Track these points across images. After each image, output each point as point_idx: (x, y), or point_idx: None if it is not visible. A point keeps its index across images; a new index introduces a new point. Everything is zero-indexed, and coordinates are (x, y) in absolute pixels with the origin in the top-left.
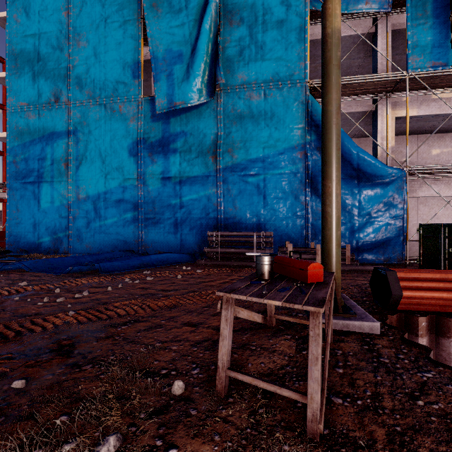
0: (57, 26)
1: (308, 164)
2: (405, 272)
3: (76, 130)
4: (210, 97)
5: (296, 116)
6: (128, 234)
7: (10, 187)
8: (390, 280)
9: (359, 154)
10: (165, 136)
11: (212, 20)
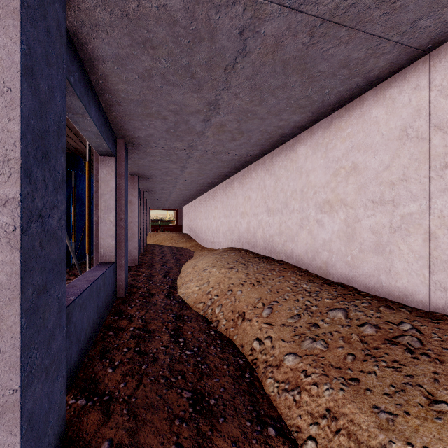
0: None
1: None
2: None
3: None
4: None
5: None
6: None
7: None
8: None
9: None
10: None
11: None
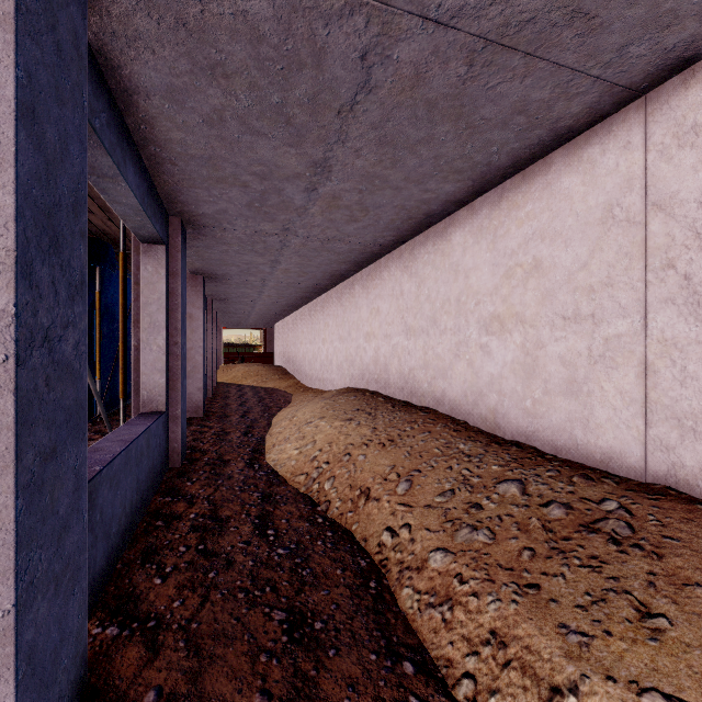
0: None
1: None
2: None
3: None
4: None
5: None
6: None
7: None
8: None
9: None
10: None
11: None
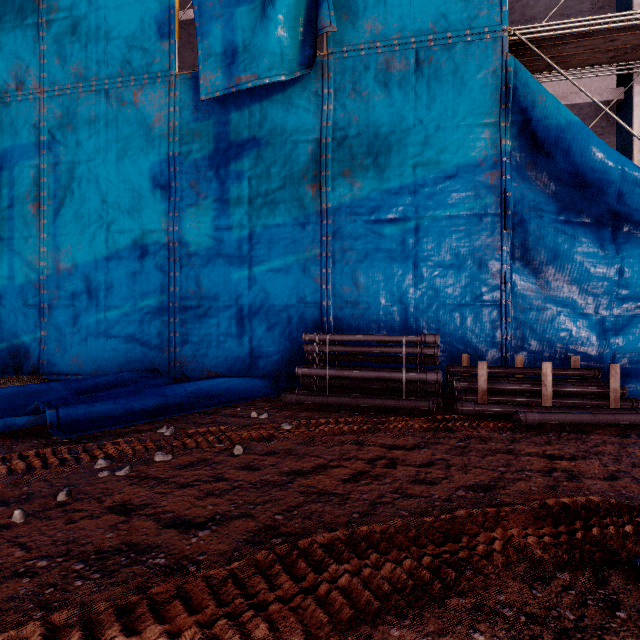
0: None
1: (507, 197)
2: None
3: (54, 141)
4: (307, 68)
5: (483, 100)
6: (149, 337)
7: None
8: None
9: (626, 170)
10: (220, 148)
11: None
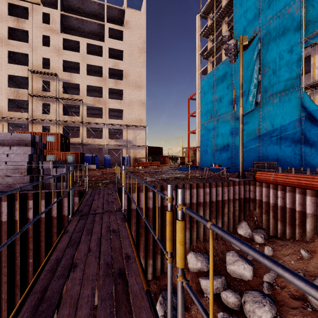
0: (211, 94)
1: (302, 128)
2: (259, 171)
3: (215, 127)
4: (256, 106)
5: (296, 104)
6: (229, 162)
7: (201, 147)
8: (254, 173)
9: None
10: None
11: (256, 74)
